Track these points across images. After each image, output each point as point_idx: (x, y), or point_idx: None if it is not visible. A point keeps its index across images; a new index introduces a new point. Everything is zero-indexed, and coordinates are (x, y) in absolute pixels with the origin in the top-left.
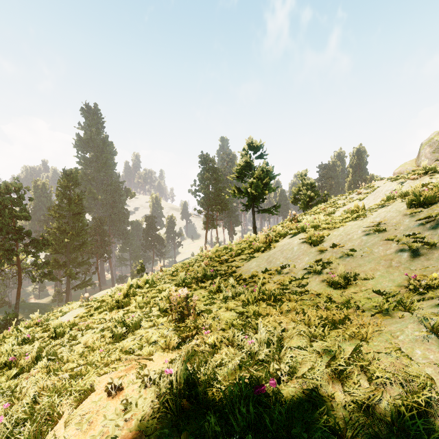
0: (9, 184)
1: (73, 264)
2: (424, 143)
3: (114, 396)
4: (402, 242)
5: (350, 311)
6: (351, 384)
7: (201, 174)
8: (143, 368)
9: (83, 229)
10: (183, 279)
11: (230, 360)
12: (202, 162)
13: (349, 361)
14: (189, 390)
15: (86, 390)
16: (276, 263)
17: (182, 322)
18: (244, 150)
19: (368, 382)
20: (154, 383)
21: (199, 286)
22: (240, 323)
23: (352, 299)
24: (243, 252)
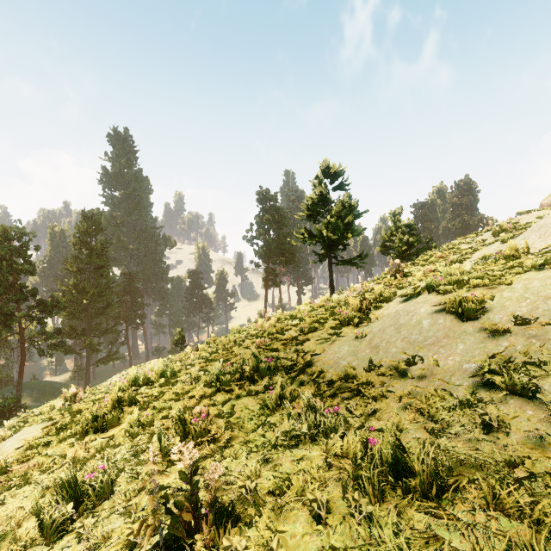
0: (8, 229)
1: (94, 332)
2: None
3: None
4: None
5: None
6: None
7: (259, 216)
8: None
9: (107, 287)
10: (218, 375)
11: None
12: (260, 200)
13: None
14: None
15: None
16: (389, 351)
17: (178, 542)
18: (317, 178)
19: None
20: None
21: (246, 390)
22: None
23: None
24: (322, 324)
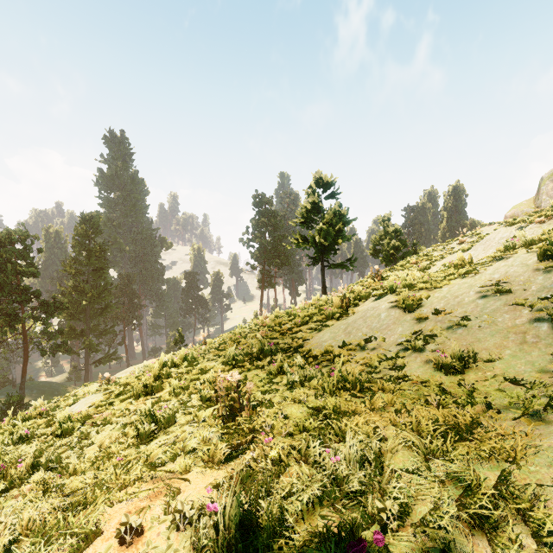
0: (12, 232)
1: (93, 333)
2: (545, 178)
3: (129, 543)
4: (537, 308)
5: (477, 410)
6: (506, 542)
7: (255, 219)
8: (174, 494)
9: (106, 289)
10: (233, 355)
11: (304, 486)
12: (256, 203)
13: (495, 498)
14: (244, 538)
15: (87, 534)
16: (357, 335)
17: (232, 419)
18: (311, 188)
19: (532, 538)
20: (191, 522)
21: (255, 365)
22: (315, 425)
23: (475, 390)
24: (312, 319)
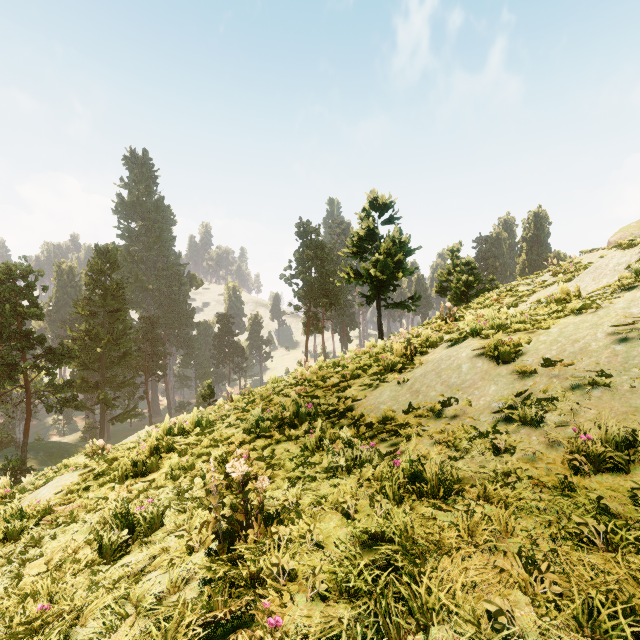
0: (12, 267)
1: (109, 385)
2: None
3: None
4: None
5: None
6: None
7: (299, 252)
8: None
9: (124, 333)
10: (258, 421)
11: None
12: (300, 233)
13: None
14: None
15: None
16: (428, 395)
17: (233, 540)
18: (364, 211)
19: None
20: None
21: (286, 435)
22: (369, 578)
23: None
24: (366, 371)
